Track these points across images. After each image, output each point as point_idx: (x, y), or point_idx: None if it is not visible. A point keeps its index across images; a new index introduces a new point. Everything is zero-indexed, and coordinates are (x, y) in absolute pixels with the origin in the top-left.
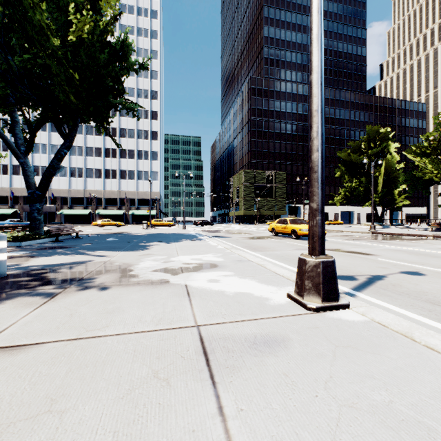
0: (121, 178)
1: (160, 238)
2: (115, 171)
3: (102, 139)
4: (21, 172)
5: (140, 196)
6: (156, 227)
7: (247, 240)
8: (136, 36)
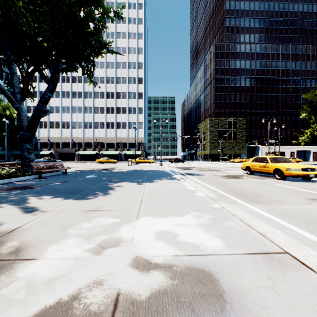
0: (117, 128)
1: (135, 175)
2: (113, 123)
3: (104, 101)
4: (55, 126)
5: (130, 141)
6: (140, 164)
7: (224, 180)
8: (127, 24)
